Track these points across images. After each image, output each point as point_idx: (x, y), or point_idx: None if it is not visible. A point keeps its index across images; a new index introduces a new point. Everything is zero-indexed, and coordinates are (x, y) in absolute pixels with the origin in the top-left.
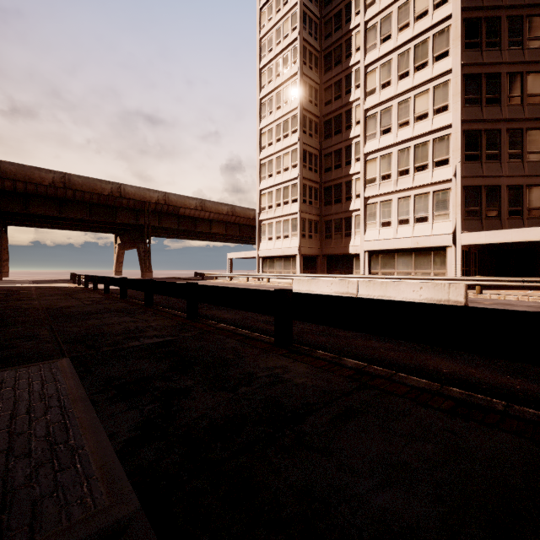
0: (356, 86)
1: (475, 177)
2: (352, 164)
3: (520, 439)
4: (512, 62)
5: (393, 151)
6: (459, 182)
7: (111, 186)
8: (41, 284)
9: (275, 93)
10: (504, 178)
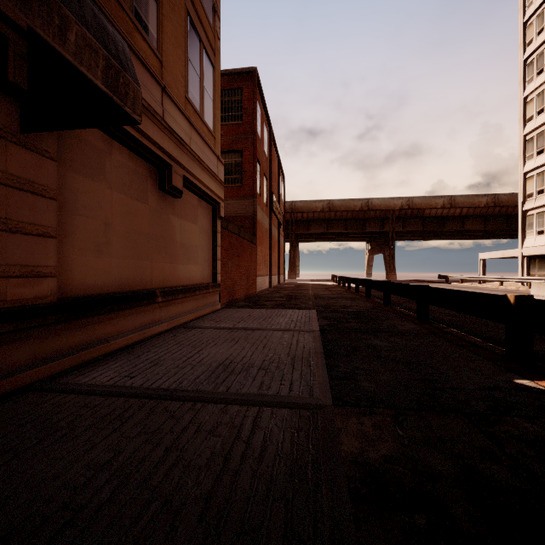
0: None
1: None
2: None
3: (469, 352)
4: None
5: None
6: None
7: (361, 202)
8: (315, 282)
9: None
10: None
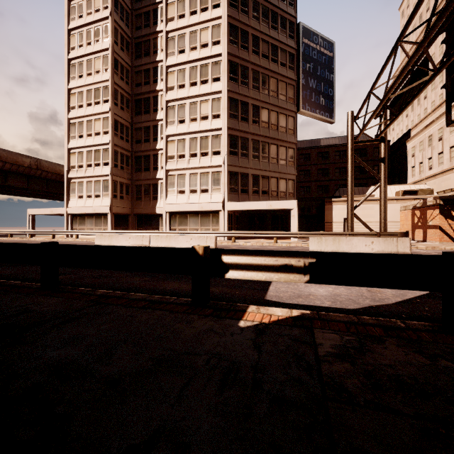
0: (162, 79)
1: (235, 166)
2: (158, 141)
3: (165, 312)
4: (254, 98)
5: (187, 138)
6: (226, 168)
7: None
8: None
9: (86, 59)
10: (250, 169)
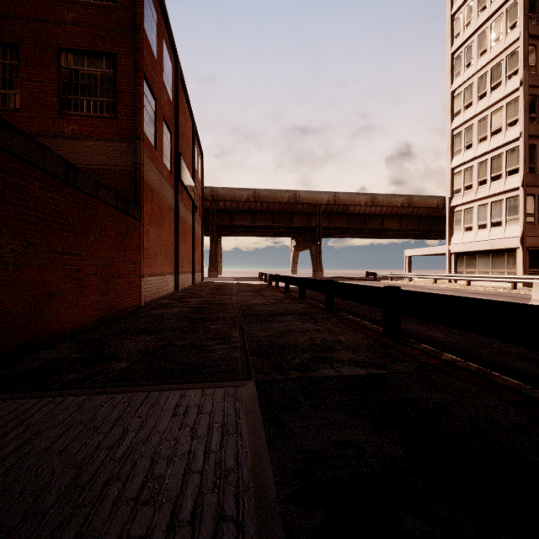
0: None
1: None
2: None
3: None
4: None
5: None
6: None
7: (289, 194)
8: (240, 281)
9: (476, 35)
10: None
